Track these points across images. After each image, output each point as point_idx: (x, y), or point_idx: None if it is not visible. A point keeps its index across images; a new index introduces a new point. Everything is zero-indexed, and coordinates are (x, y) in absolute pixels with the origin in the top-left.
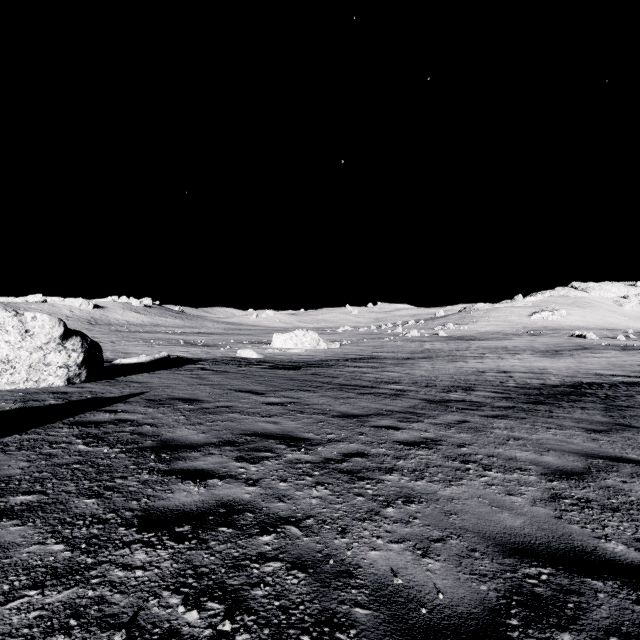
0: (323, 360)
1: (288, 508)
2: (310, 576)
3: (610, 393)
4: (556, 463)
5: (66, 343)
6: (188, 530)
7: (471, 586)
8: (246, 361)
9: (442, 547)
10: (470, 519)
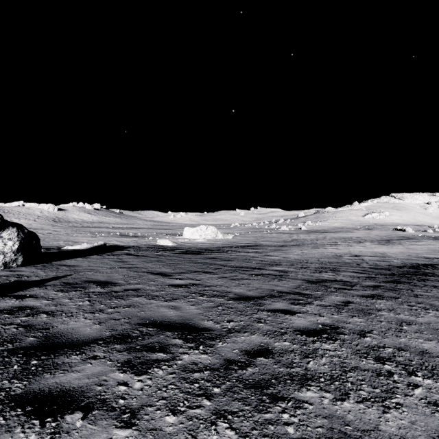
0: (220, 247)
1: None
2: None
3: None
4: None
5: (2, 233)
6: None
7: None
8: (163, 248)
9: None
10: None
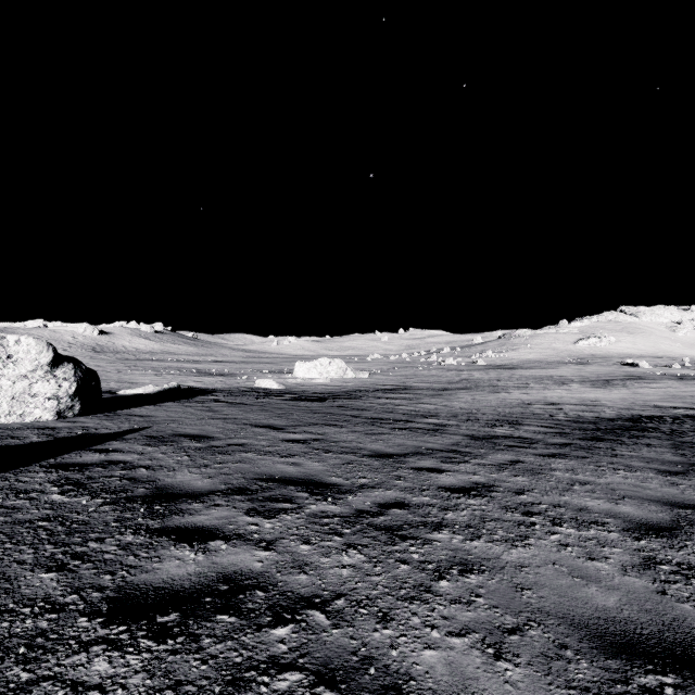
0: (351, 391)
1: (311, 583)
2: None
3: (675, 428)
4: (637, 515)
5: (56, 371)
6: (174, 620)
7: None
8: (265, 392)
9: (520, 642)
10: (549, 596)
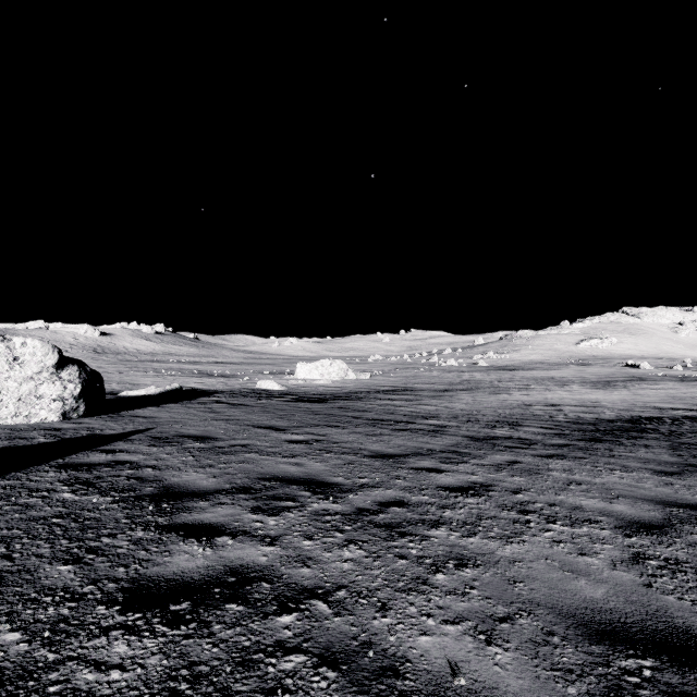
0: (352, 392)
1: (314, 575)
2: (343, 676)
3: (673, 429)
4: (630, 513)
5: (61, 373)
6: (186, 608)
7: (555, 688)
8: (267, 393)
9: (510, 629)
10: (540, 589)
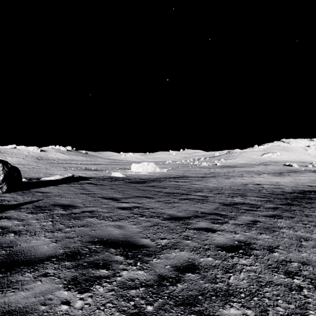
0: (158, 178)
1: None
2: None
3: None
4: None
5: None
6: None
7: None
8: (115, 178)
9: None
10: None
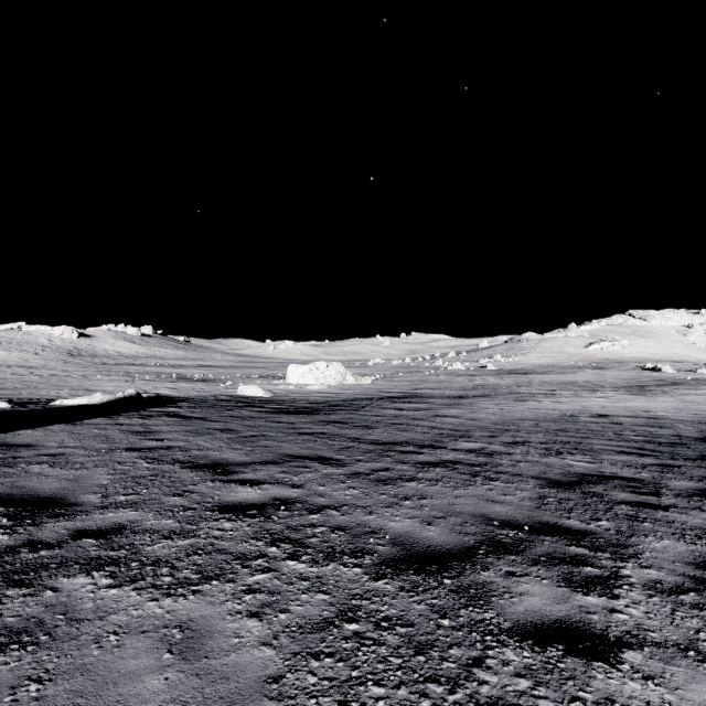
0: (351, 399)
1: None
2: None
3: None
4: None
5: None
6: None
7: None
8: (246, 401)
9: None
10: None
